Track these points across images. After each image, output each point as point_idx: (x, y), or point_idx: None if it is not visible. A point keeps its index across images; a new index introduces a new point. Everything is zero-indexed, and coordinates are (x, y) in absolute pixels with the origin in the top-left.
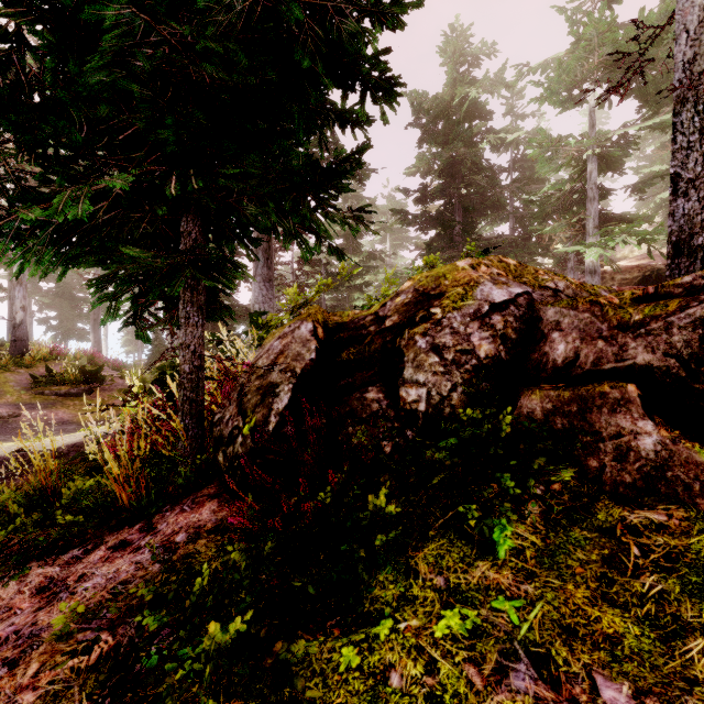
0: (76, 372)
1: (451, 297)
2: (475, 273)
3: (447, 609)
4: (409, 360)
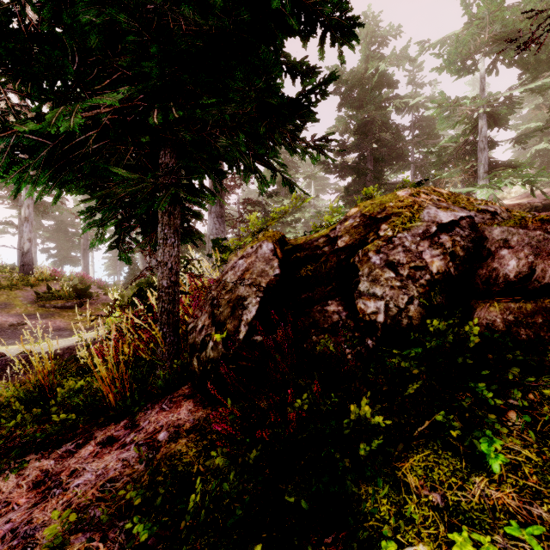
0: (70, 289)
1: (399, 219)
2: (417, 199)
3: (453, 533)
4: (365, 275)
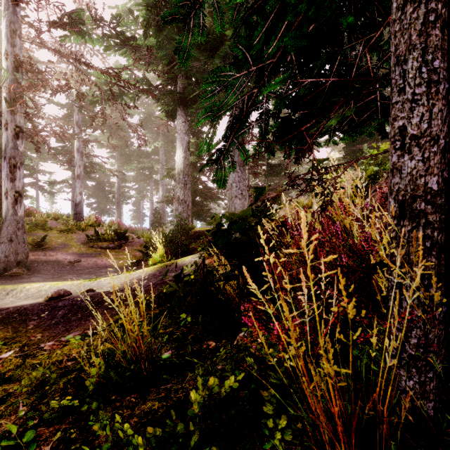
0: (112, 233)
1: None
2: None
3: None
4: None
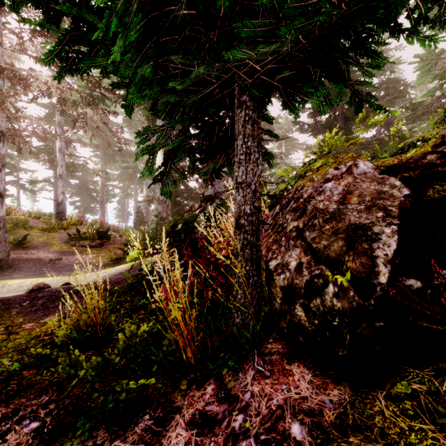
0: (94, 232)
1: None
2: None
3: None
4: None
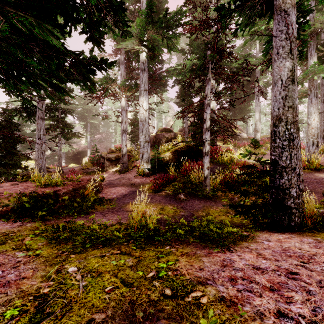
0: None
1: None
2: None
3: None
4: None
